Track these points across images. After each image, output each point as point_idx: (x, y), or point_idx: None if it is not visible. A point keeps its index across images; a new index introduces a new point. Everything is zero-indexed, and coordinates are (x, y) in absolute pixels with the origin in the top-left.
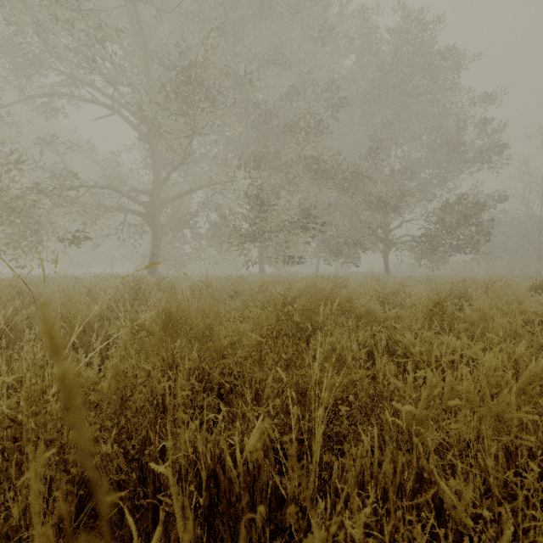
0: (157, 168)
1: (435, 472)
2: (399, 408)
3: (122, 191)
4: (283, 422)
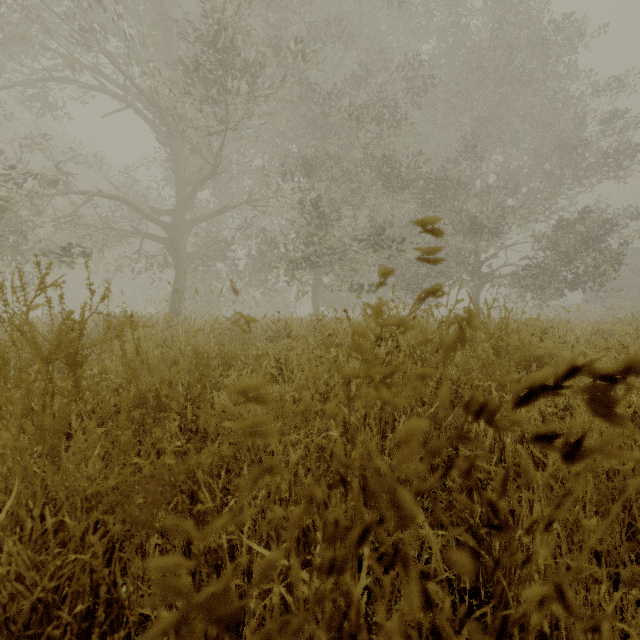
0: (181, 180)
1: None
2: None
3: (135, 208)
4: None
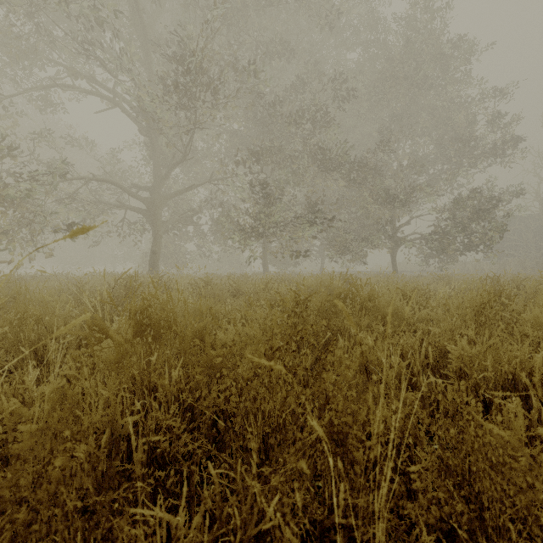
0: (157, 163)
1: None
2: None
3: (121, 187)
4: (312, 495)
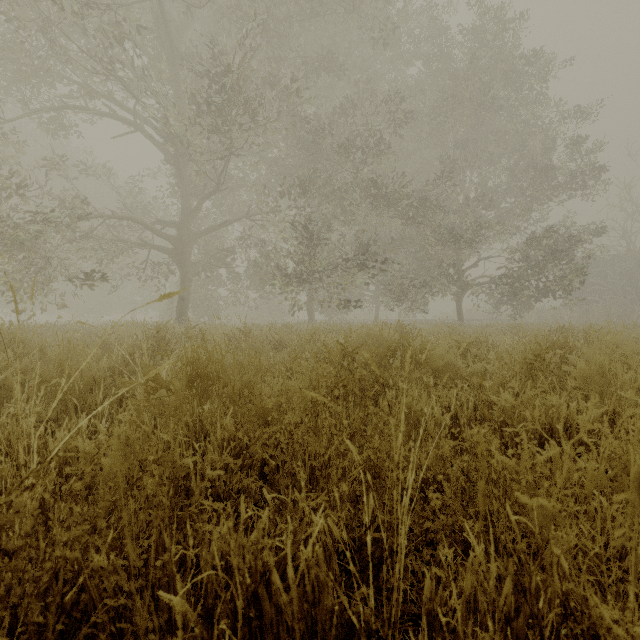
0: (186, 196)
1: (601, 608)
2: (524, 501)
3: (145, 223)
4: (351, 514)
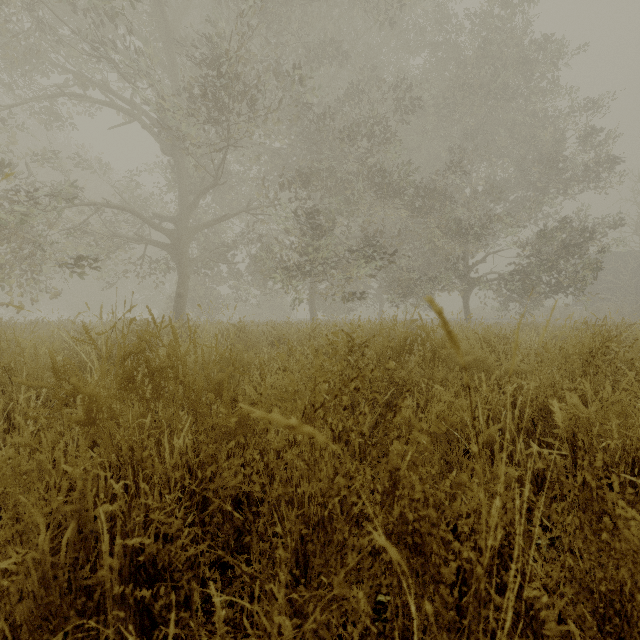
0: (184, 189)
1: None
2: None
3: (140, 217)
4: None
